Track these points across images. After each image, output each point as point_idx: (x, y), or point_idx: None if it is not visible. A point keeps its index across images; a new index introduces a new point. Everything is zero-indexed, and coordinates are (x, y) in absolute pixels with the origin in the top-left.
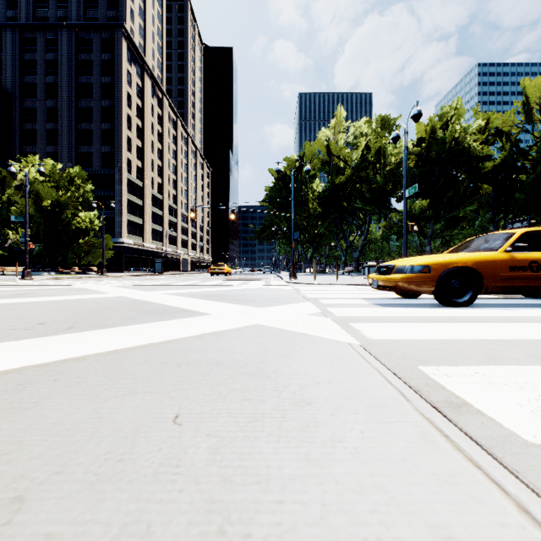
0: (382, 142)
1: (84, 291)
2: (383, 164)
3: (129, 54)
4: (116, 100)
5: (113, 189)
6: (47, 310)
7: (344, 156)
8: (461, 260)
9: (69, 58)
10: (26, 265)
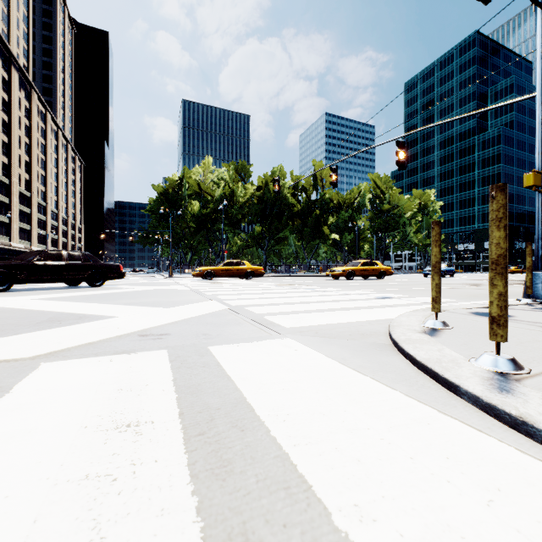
0: (234, 188)
1: None
2: (235, 201)
3: None
4: None
5: None
6: None
7: (210, 192)
8: (210, 269)
9: None
10: None
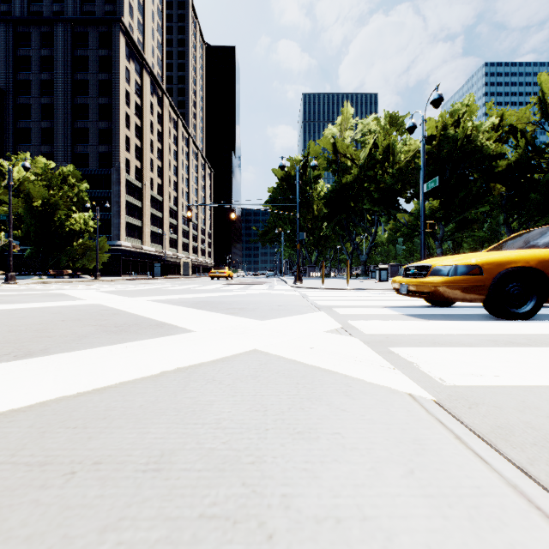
0: (391, 139)
1: (58, 297)
2: (392, 162)
3: (127, 50)
4: (113, 97)
5: (111, 190)
6: None
7: (351, 154)
8: (522, 259)
9: (65, 54)
10: (10, 268)
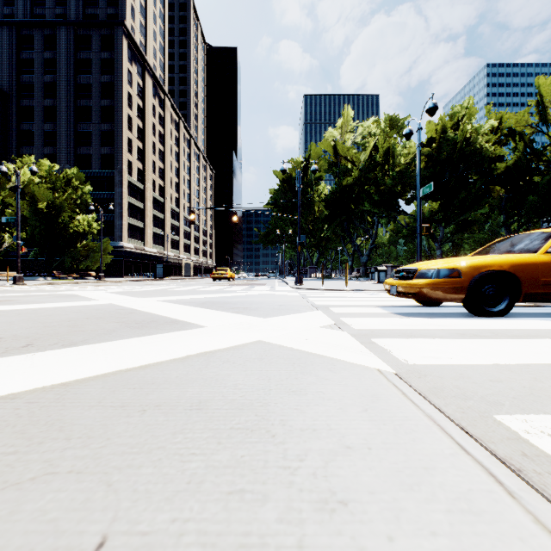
0: (391, 142)
1: (72, 297)
2: (392, 165)
3: (130, 52)
4: (116, 99)
5: (113, 192)
6: (15, 321)
7: (351, 157)
8: (496, 263)
9: (68, 57)
10: (18, 270)
